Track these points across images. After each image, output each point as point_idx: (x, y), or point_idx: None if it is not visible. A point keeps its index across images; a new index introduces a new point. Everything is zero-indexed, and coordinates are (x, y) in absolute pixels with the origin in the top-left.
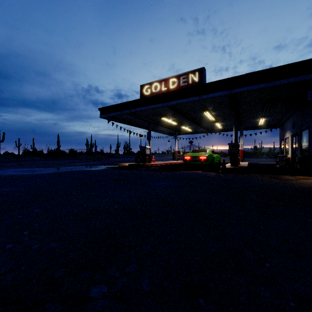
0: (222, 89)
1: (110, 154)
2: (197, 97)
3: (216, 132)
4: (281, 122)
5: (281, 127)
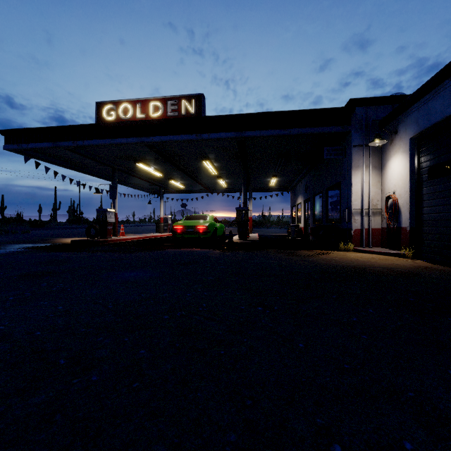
0: (228, 129)
1: (37, 223)
2: (194, 136)
3: (218, 192)
4: (293, 184)
5: (292, 190)
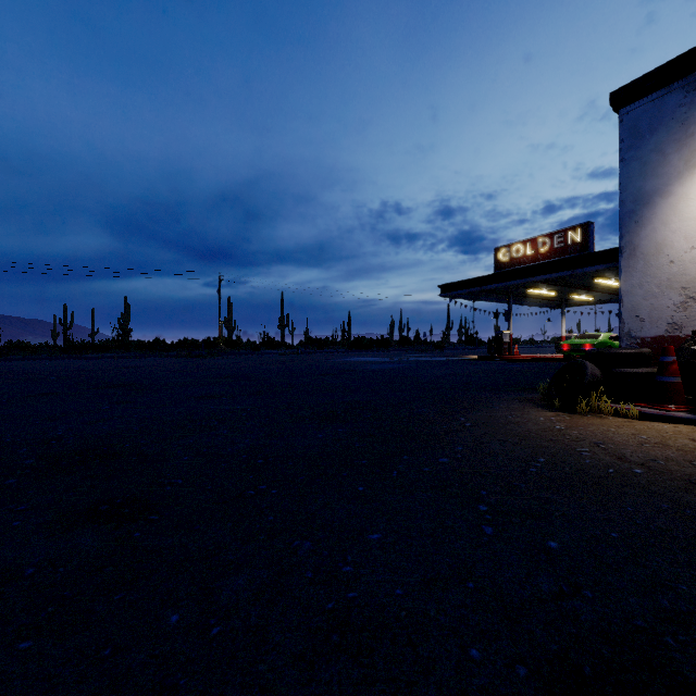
0: (601, 262)
1: (438, 344)
2: (569, 272)
3: None
4: None
5: None
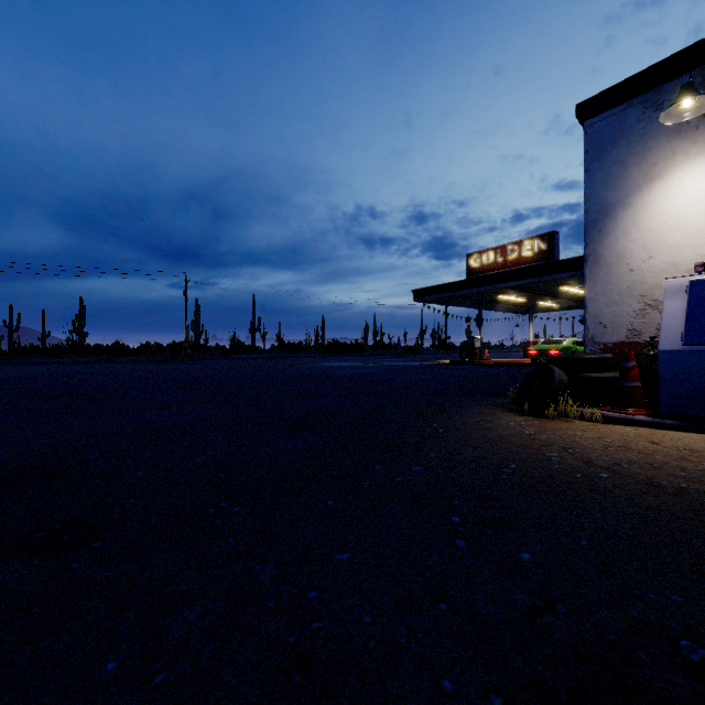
0: (566, 270)
1: (412, 349)
2: (537, 279)
3: None
4: None
5: None
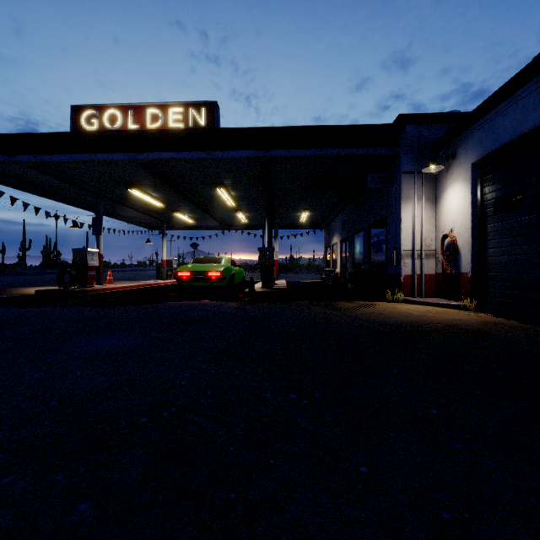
0: (248, 147)
1: None
2: (203, 153)
3: (237, 229)
4: (328, 221)
5: (326, 228)
